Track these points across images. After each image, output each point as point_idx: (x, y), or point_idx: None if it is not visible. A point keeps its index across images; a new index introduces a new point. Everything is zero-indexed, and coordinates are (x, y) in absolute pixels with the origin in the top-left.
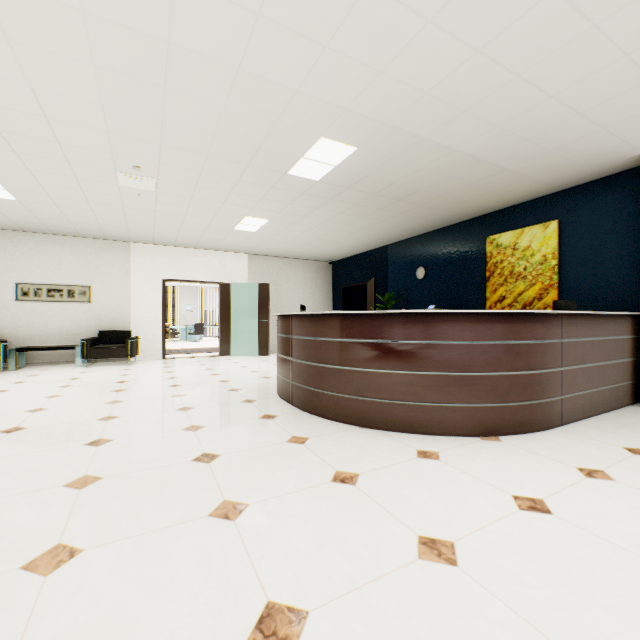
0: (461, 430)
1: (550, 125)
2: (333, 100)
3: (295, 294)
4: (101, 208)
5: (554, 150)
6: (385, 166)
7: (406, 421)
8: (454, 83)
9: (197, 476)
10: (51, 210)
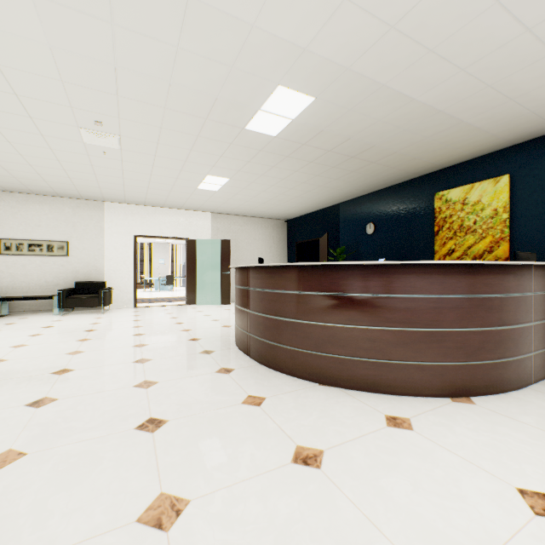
0: (429, 390)
1: (518, 68)
2: (291, 38)
3: (254, 249)
4: (72, 167)
5: (516, 99)
6: (342, 119)
7: (369, 379)
8: (424, 13)
9: (135, 452)
10: (26, 169)
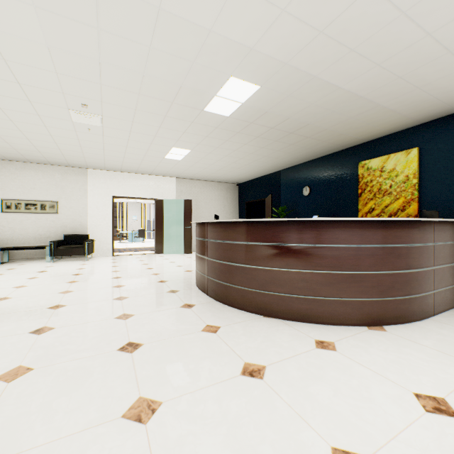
0: (351, 320)
1: (422, 63)
2: (241, 40)
3: (211, 207)
4: (62, 141)
5: (422, 87)
6: (282, 103)
7: (303, 312)
8: (346, 21)
9: (119, 368)
10: (24, 143)
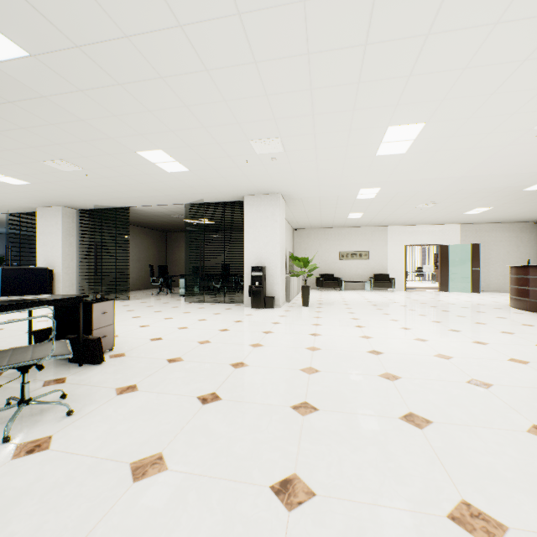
0: None
1: None
2: None
3: (499, 249)
4: (393, 215)
5: None
6: None
7: None
8: None
9: (503, 320)
10: (368, 219)
